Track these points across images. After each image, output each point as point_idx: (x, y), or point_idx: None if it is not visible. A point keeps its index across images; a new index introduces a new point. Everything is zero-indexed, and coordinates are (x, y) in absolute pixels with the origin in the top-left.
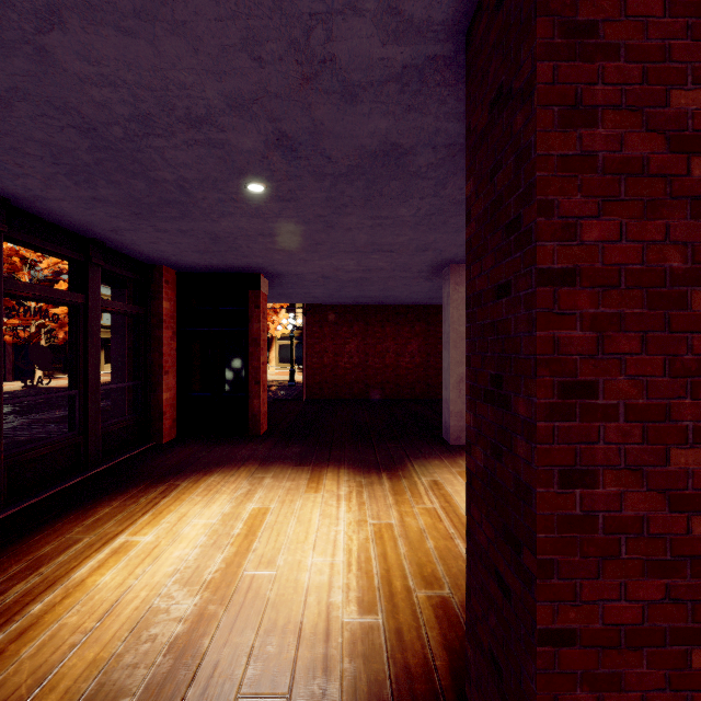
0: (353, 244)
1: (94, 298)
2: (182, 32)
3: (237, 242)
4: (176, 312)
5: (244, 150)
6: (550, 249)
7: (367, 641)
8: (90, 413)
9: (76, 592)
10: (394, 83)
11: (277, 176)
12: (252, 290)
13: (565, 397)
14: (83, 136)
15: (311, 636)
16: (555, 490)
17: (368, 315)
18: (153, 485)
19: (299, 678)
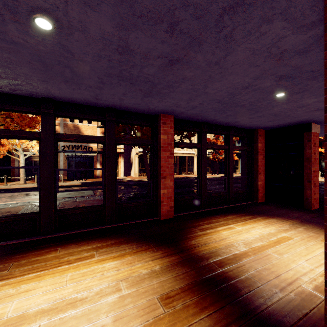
0: None
1: (231, 146)
2: (232, 74)
3: (286, 113)
4: (265, 147)
5: (268, 86)
6: None
7: (308, 296)
8: (230, 185)
9: (216, 232)
10: None
11: (289, 87)
12: (305, 132)
13: None
14: (219, 103)
15: (282, 280)
16: None
17: None
18: (247, 215)
19: (269, 284)
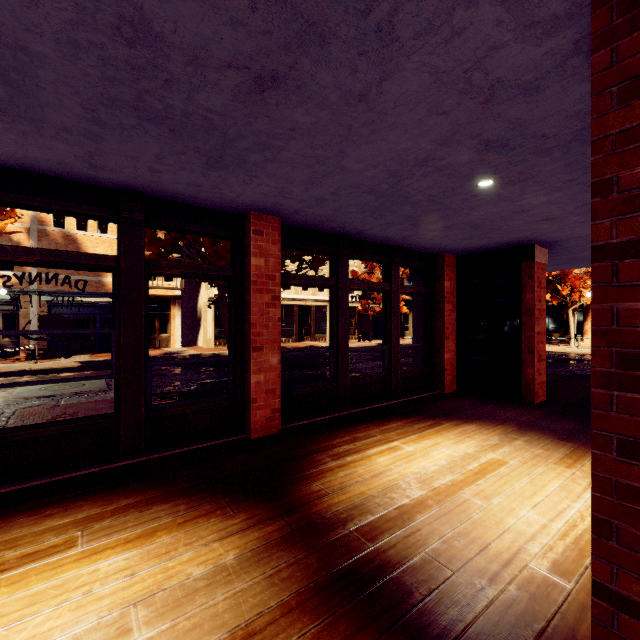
0: None
1: (395, 285)
2: (395, 127)
3: (494, 224)
4: (457, 289)
5: (464, 163)
6: (607, 225)
7: (543, 589)
8: (393, 362)
9: (366, 459)
10: (574, 57)
11: (501, 168)
12: (525, 262)
13: (627, 368)
14: (370, 195)
15: (492, 556)
16: (614, 456)
17: None
18: (425, 419)
19: (468, 570)
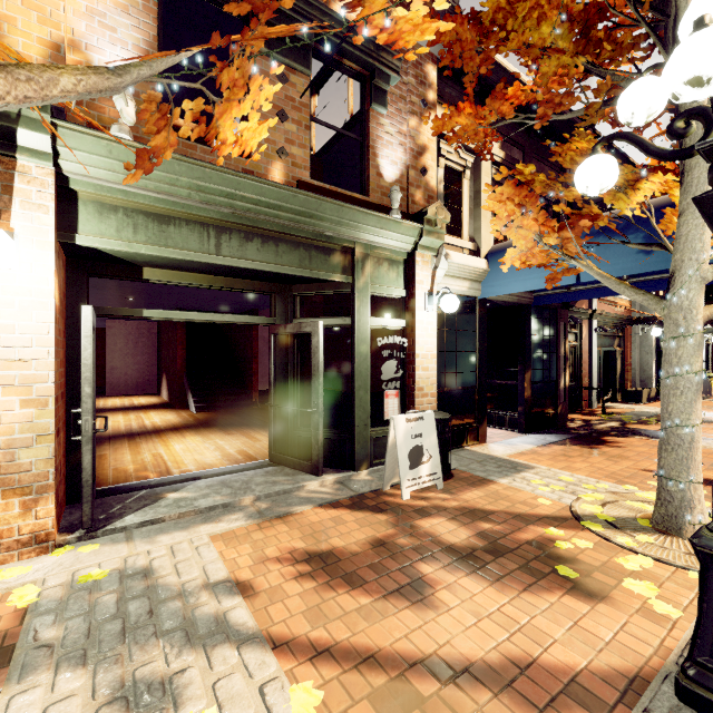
0: None
1: None
2: None
3: None
4: None
5: None
6: None
7: None
8: None
9: None
10: None
11: None
12: None
13: None
14: None
15: None
16: None
17: None
18: None
19: None
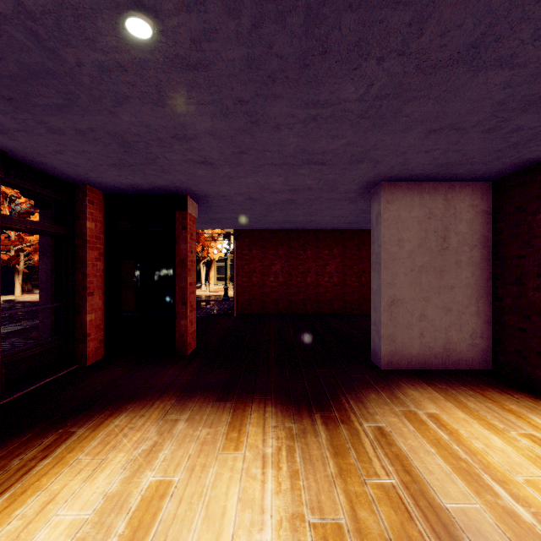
0: (280, 153)
1: None
2: None
3: (150, 150)
4: (106, 234)
5: None
6: None
7: None
8: None
9: None
10: None
11: (167, 2)
12: (179, 212)
13: None
14: None
15: None
16: None
17: (291, 240)
18: (43, 434)
19: None
